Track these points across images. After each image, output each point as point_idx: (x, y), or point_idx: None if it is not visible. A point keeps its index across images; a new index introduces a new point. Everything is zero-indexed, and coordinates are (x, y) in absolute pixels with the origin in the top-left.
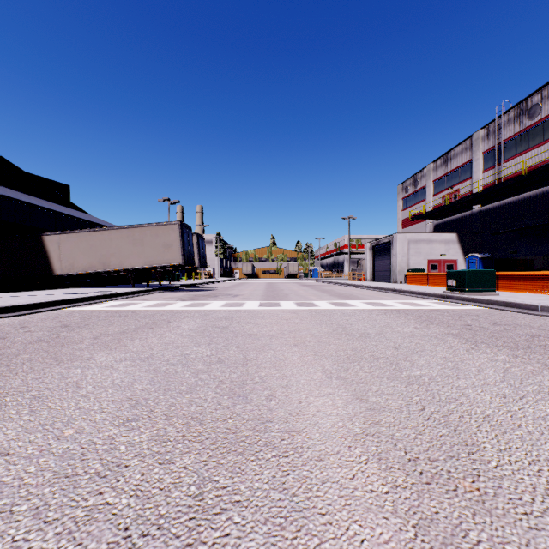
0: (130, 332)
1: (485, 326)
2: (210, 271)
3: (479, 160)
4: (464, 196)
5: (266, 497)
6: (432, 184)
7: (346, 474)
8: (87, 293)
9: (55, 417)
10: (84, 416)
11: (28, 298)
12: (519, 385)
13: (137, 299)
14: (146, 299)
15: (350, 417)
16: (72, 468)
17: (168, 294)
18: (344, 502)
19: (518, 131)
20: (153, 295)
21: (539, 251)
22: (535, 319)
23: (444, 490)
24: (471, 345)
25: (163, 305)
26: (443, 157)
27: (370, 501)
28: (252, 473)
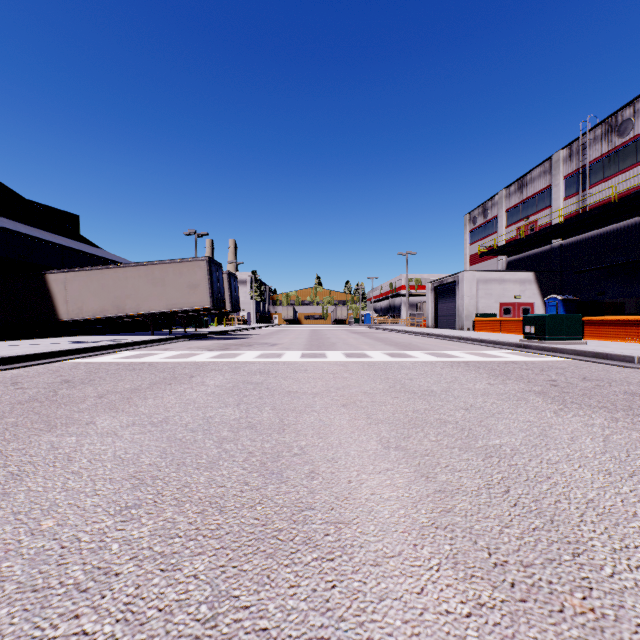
0: (144, 389)
1: (573, 382)
2: (244, 316)
3: (561, 186)
4: (542, 227)
5: (303, 622)
6: (505, 213)
7: (411, 587)
8: (97, 342)
9: (33, 502)
10: (71, 501)
11: (26, 347)
12: (625, 458)
13: (157, 349)
14: (167, 349)
15: (414, 502)
16: (43, 578)
17: (194, 343)
18: (410, 630)
19: (606, 151)
20: (175, 344)
21: (631, 293)
22: (632, 373)
23: (546, 611)
24: (559, 405)
25: (186, 356)
26: (517, 182)
27: (446, 629)
28: (285, 586)
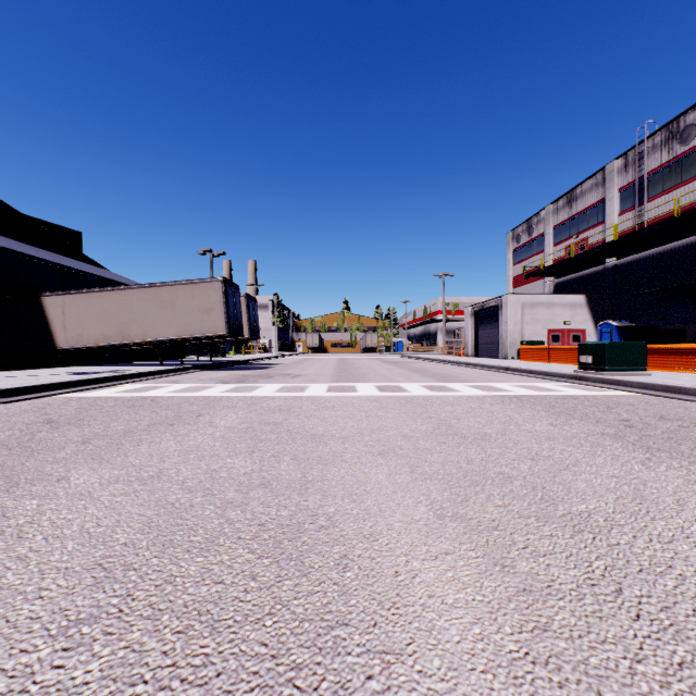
0: (139, 431)
1: (650, 422)
2: (265, 344)
3: (615, 200)
4: (594, 246)
5: None
6: (552, 230)
7: None
8: (96, 373)
9: None
10: None
11: (13, 379)
12: None
13: (164, 381)
14: (175, 381)
15: (492, 611)
16: None
17: (207, 374)
18: None
19: (667, 161)
20: (186, 375)
21: (694, 318)
22: None
23: None
24: (644, 453)
25: (196, 390)
26: (566, 196)
27: None
28: None
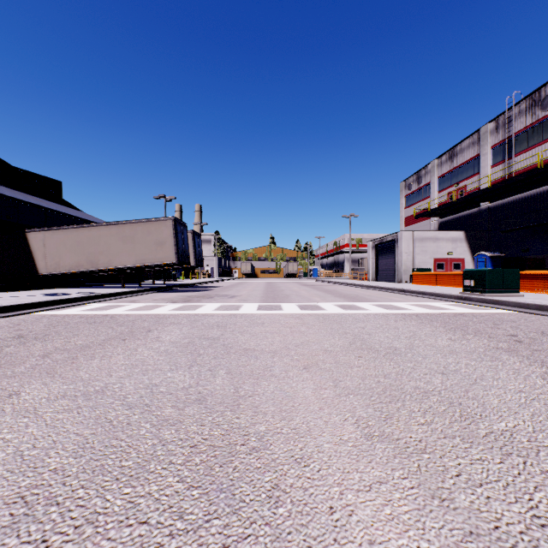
0: (95, 346)
1: (534, 337)
2: (208, 270)
3: (488, 155)
4: (471, 192)
5: None
6: (437, 180)
7: None
8: (68, 294)
9: None
10: None
11: None
12: None
13: (124, 301)
14: (133, 301)
15: None
16: None
17: (160, 295)
18: None
19: (530, 123)
20: (143, 296)
21: None
22: None
23: None
24: (541, 367)
25: (149, 308)
26: (448, 152)
27: None
28: None
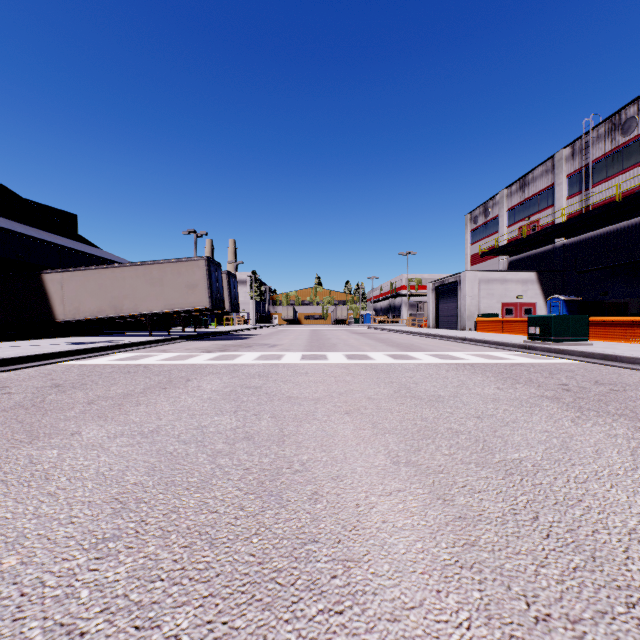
0: (137, 394)
1: (585, 386)
2: (244, 316)
3: (563, 185)
4: (544, 227)
5: None
6: (506, 213)
7: None
8: (93, 343)
9: None
10: (41, 531)
11: (19, 349)
12: None
13: (154, 351)
14: (164, 351)
15: (432, 532)
16: None
17: (192, 344)
18: None
19: (610, 150)
20: (173, 345)
21: (635, 293)
22: None
23: None
24: (575, 413)
25: (184, 358)
26: (519, 181)
27: None
28: None
